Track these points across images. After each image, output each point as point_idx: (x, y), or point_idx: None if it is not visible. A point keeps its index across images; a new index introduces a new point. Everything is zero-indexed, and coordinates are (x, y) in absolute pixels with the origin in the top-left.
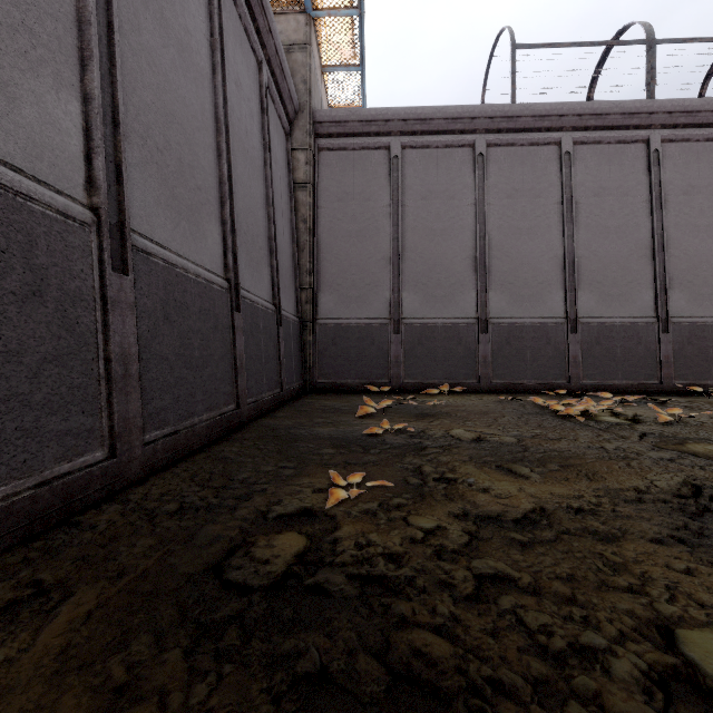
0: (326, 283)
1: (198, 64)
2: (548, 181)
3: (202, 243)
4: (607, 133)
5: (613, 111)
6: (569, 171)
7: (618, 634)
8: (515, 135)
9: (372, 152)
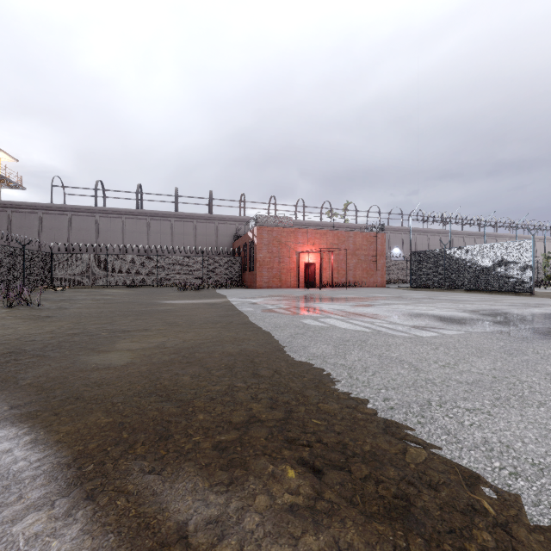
0: None
1: None
2: (64, 225)
3: None
4: (83, 213)
5: (82, 208)
6: (70, 223)
7: None
8: (52, 211)
9: (1, 212)
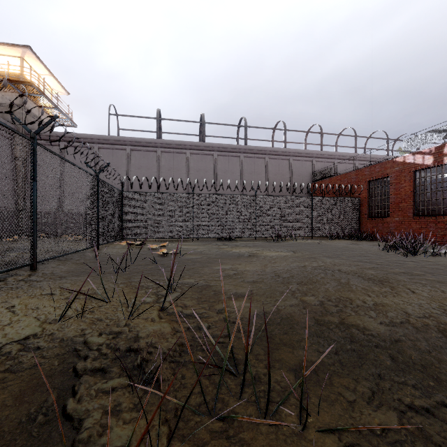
0: None
1: None
2: (122, 162)
3: None
4: (143, 148)
5: (142, 141)
6: (129, 159)
7: None
8: (109, 145)
9: (53, 146)
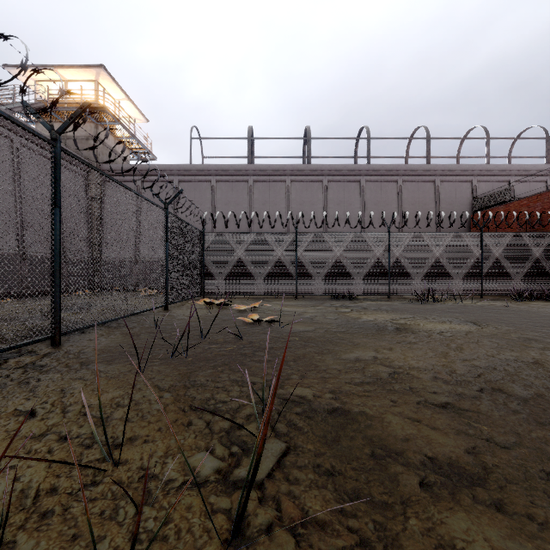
0: (107, 242)
1: (5, 188)
2: (206, 198)
3: (4, 242)
4: (231, 177)
5: (230, 169)
6: (214, 193)
7: (4, 305)
8: (191, 177)
9: (129, 183)
